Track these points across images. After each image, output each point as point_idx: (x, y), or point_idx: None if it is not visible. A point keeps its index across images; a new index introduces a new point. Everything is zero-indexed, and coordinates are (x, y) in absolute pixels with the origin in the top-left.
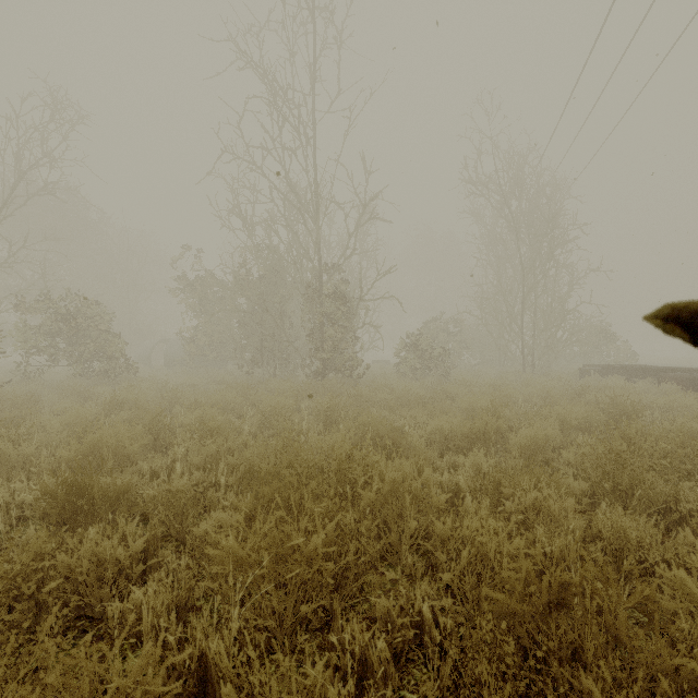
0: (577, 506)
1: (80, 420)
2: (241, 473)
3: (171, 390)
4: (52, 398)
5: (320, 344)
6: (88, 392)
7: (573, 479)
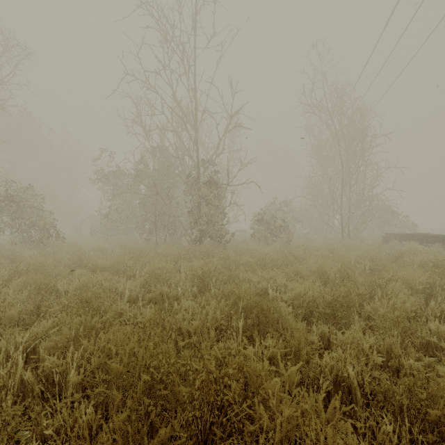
0: None
1: None
2: (92, 368)
3: (77, 255)
4: None
5: (197, 218)
6: (14, 255)
7: None
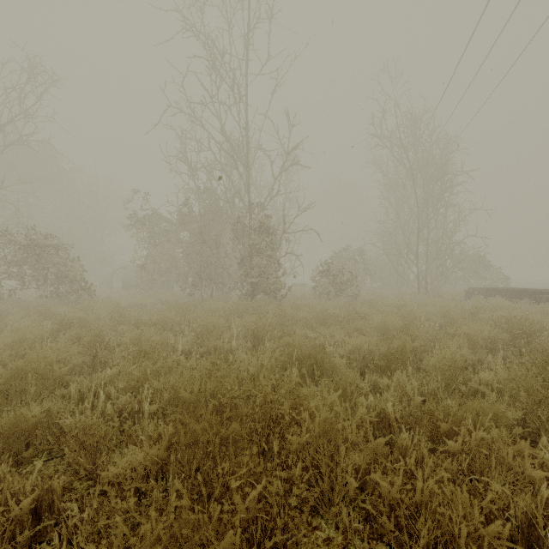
0: (533, 451)
1: (25, 340)
2: (165, 401)
3: (119, 310)
4: (18, 317)
5: (249, 270)
6: (48, 311)
7: (505, 407)
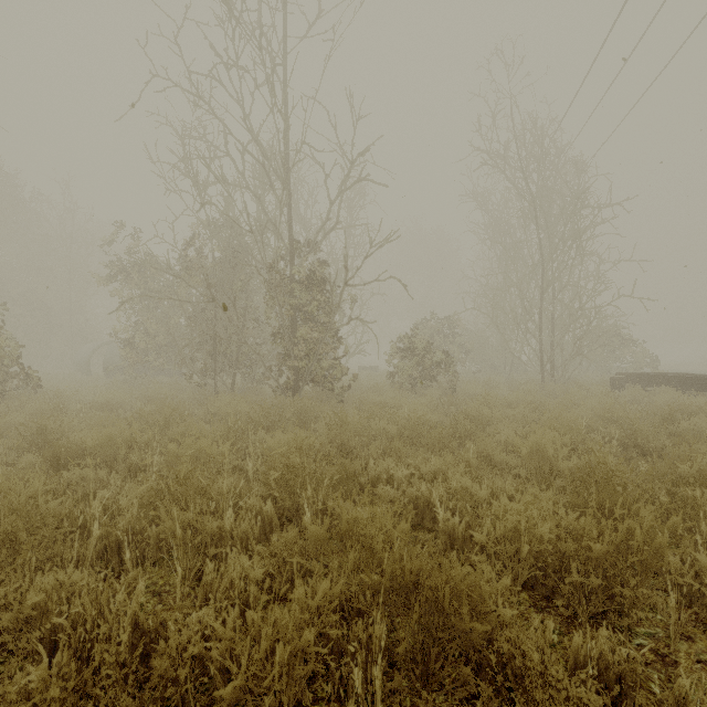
0: None
1: None
2: None
3: (36, 422)
4: None
5: (290, 346)
6: None
7: None
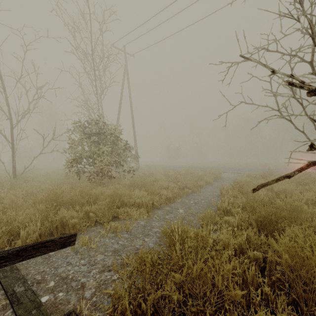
0: None
1: None
2: None
3: None
4: None
5: None
6: None
7: None
